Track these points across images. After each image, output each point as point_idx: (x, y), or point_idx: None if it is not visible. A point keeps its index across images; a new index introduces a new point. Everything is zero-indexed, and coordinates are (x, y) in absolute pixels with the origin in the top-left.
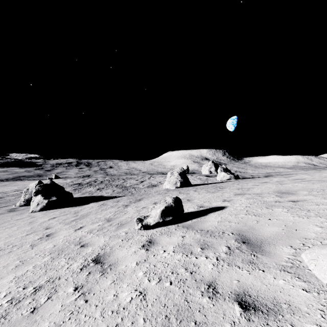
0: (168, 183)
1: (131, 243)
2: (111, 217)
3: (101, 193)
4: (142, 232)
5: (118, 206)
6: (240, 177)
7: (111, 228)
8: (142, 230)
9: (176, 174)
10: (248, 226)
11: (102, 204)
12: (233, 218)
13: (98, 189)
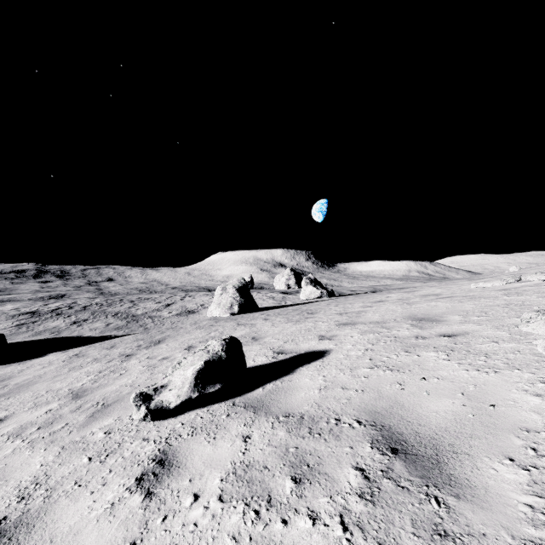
0: (218, 307)
1: (110, 471)
2: (85, 388)
3: (79, 330)
4: (148, 429)
5: (111, 357)
6: (336, 293)
7: (75, 419)
8: (150, 422)
9: (232, 290)
10: (387, 399)
11: (75, 355)
12: (348, 378)
13: (75, 322)
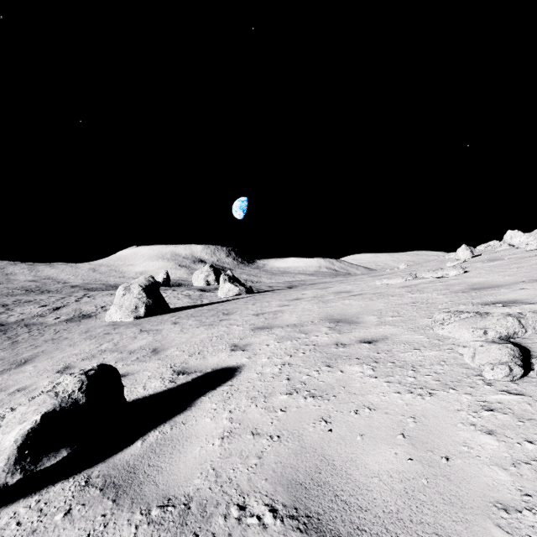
0: (119, 310)
1: None
2: None
3: None
4: None
5: None
6: (255, 289)
7: None
8: None
9: (137, 290)
10: (311, 452)
11: None
12: (262, 413)
13: None
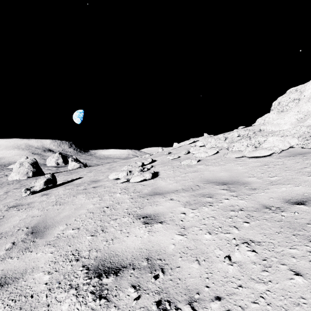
0: (17, 174)
1: (31, 198)
2: None
3: None
4: (32, 195)
5: None
6: (88, 165)
7: None
8: (30, 195)
9: (27, 164)
10: (95, 179)
11: None
12: (88, 179)
13: None
